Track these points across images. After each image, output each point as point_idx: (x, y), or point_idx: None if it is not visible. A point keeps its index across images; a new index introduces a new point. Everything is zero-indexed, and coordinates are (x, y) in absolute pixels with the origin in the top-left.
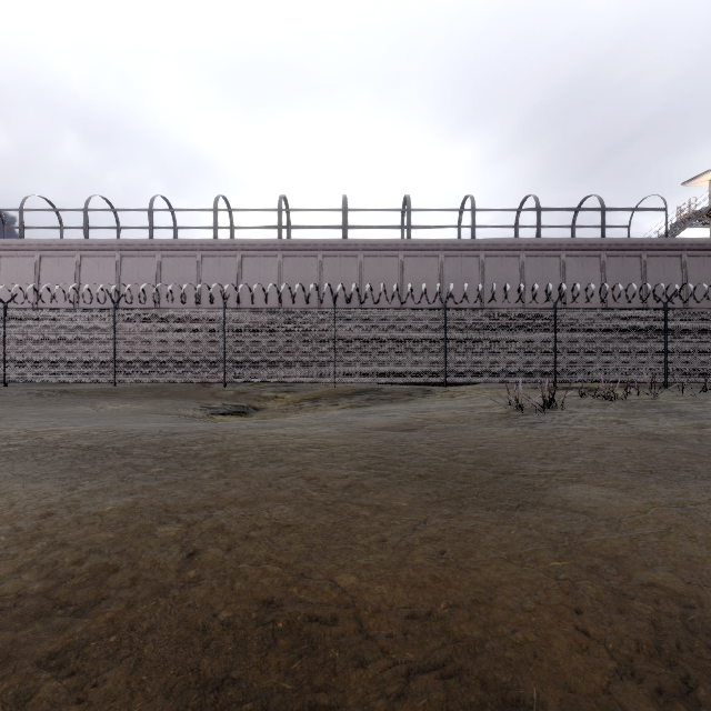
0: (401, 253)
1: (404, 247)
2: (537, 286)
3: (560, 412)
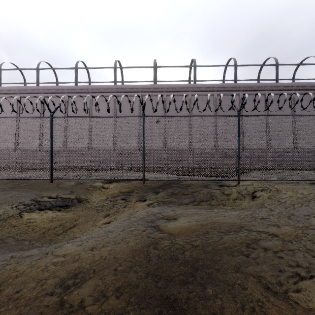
0: (190, 93)
1: (192, 89)
2: None
3: None
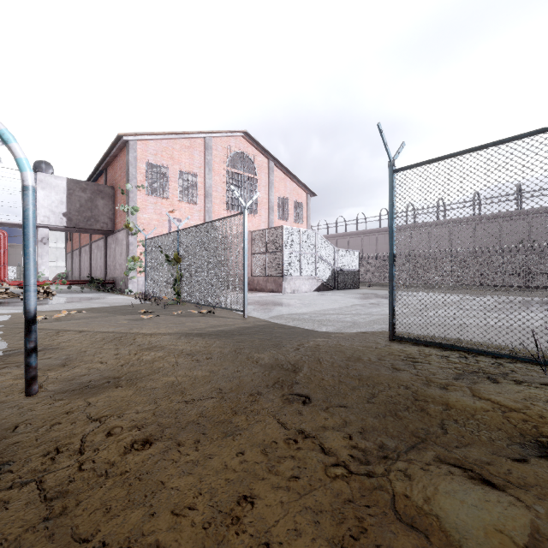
0: None
1: None
2: None
3: None
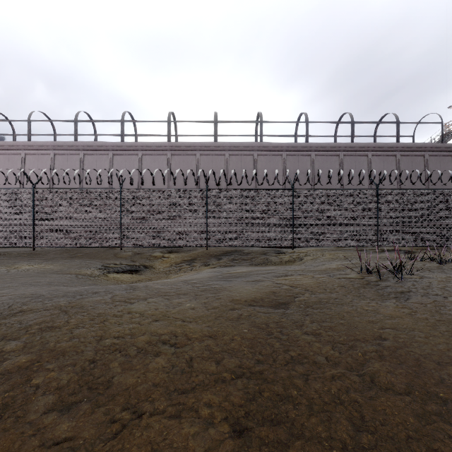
0: (255, 153)
1: (258, 148)
2: (364, 171)
3: (411, 277)
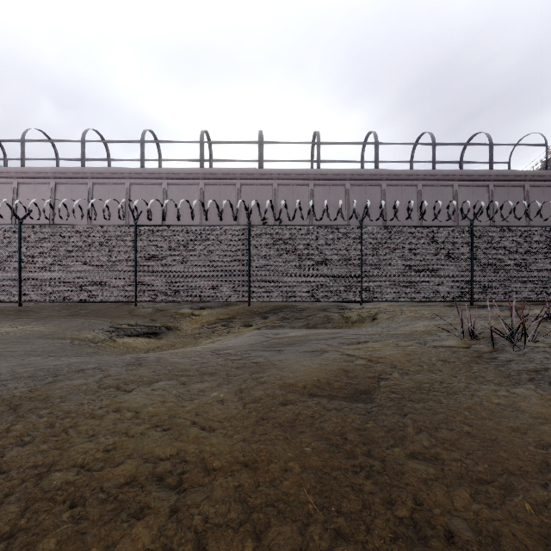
0: (311, 182)
1: (314, 176)
2: (455, 202)
3: (536, 345)
